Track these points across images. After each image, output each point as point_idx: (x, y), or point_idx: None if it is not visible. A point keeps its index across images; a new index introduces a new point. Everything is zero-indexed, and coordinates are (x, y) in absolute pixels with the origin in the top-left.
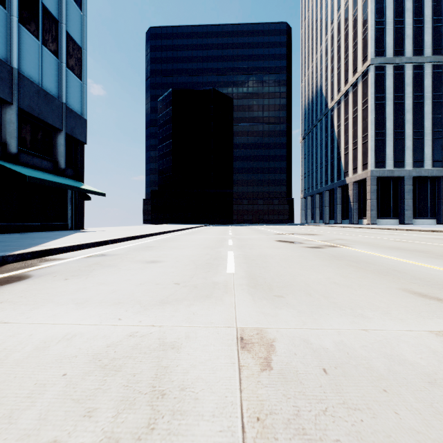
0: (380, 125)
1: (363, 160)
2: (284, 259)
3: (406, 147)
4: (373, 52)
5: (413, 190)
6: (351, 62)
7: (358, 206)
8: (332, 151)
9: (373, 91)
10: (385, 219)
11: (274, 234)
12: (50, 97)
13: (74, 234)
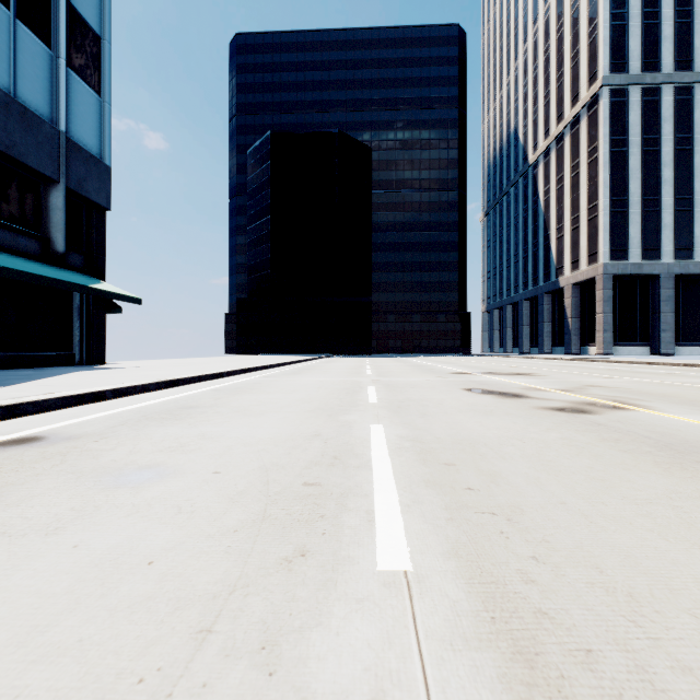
0: (619, 188)
1: (589, 248)
2: (538, 460)
3: (663, 225)
4: (607, 66)
5: (675, 298)
6: (569, 85)
7: (580, 325)
8: (535, 233)
9: (607, 131)
10: (627, 347)
11: (452, 375)
12: (32, 117)
13: (61, 376)
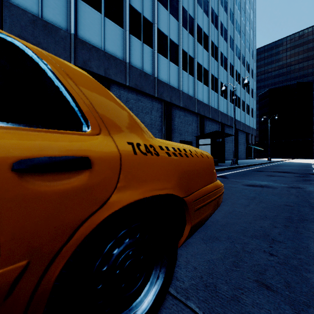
0: None
1: None
2: None
3: None
4: None
5: None
6: None
7: None
8: None
9: None
10: None
11: None
12: (252, 128)
13: None
